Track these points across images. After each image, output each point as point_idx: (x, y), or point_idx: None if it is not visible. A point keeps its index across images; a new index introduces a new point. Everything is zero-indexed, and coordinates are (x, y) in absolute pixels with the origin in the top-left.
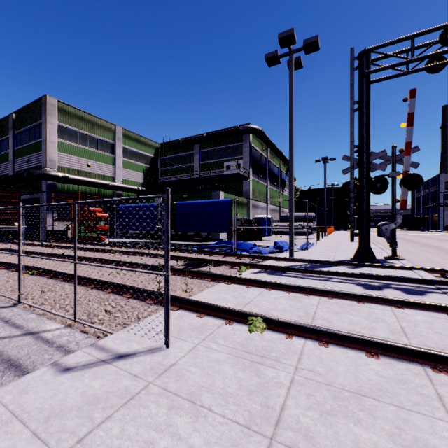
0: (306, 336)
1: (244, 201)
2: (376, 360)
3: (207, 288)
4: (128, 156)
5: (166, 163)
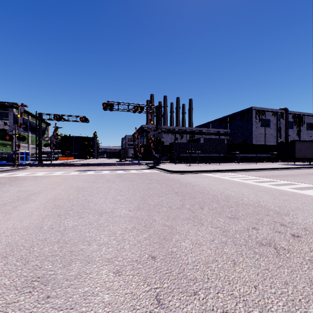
0: (2, 167)
1: (9, 143)
2: (9, 167)
3: None
4: None
5: None
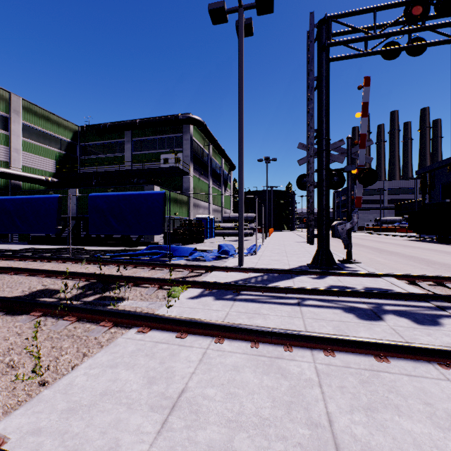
0: None
1: (184, 200)
2: None
3: (97, 348)
4: (31, 136)
5: (88, 151)
